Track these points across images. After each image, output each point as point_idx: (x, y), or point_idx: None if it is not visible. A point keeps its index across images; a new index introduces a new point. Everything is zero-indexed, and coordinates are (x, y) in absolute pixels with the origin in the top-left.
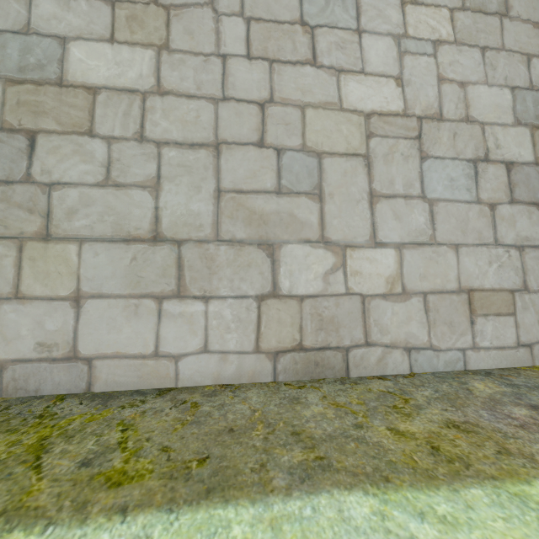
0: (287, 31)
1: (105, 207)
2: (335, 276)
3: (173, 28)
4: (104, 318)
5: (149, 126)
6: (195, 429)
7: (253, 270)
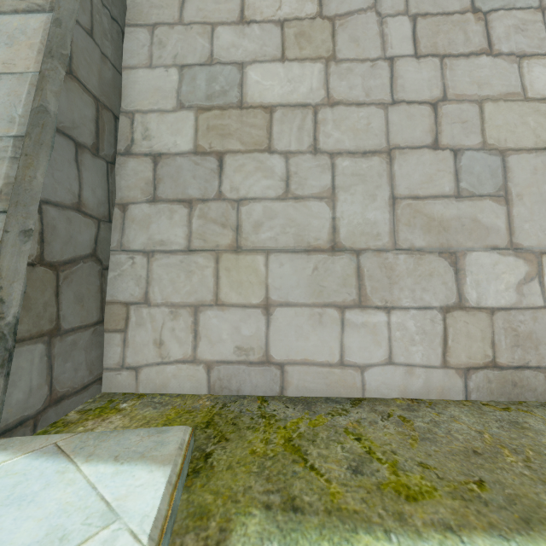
0: (457, 22)
1: (286, 219)
2: (529, 287)
3: (339, 38)
4: (291, 326)
5: (322, 138)
6: (433, 446)
7: (436, 280)
